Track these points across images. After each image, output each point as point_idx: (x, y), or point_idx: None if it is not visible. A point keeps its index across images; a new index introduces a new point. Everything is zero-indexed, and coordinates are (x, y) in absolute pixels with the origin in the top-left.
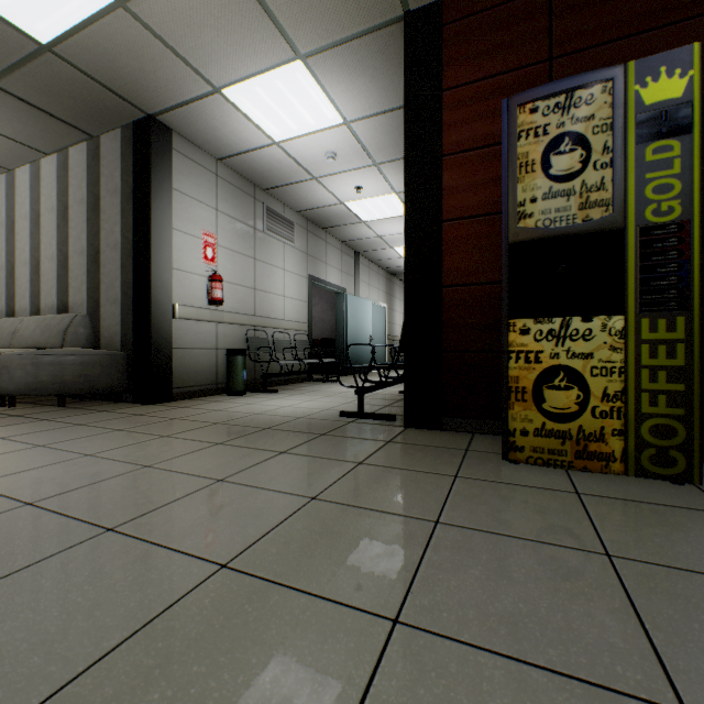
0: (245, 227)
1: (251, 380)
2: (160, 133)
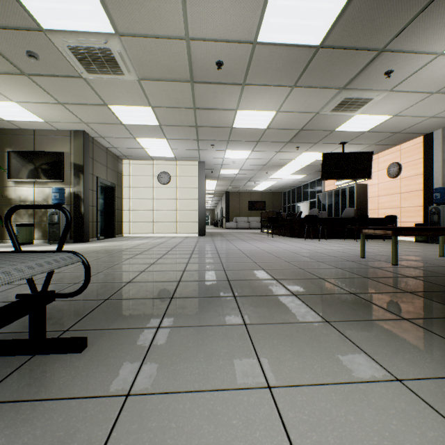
0: None
1: None
2: None
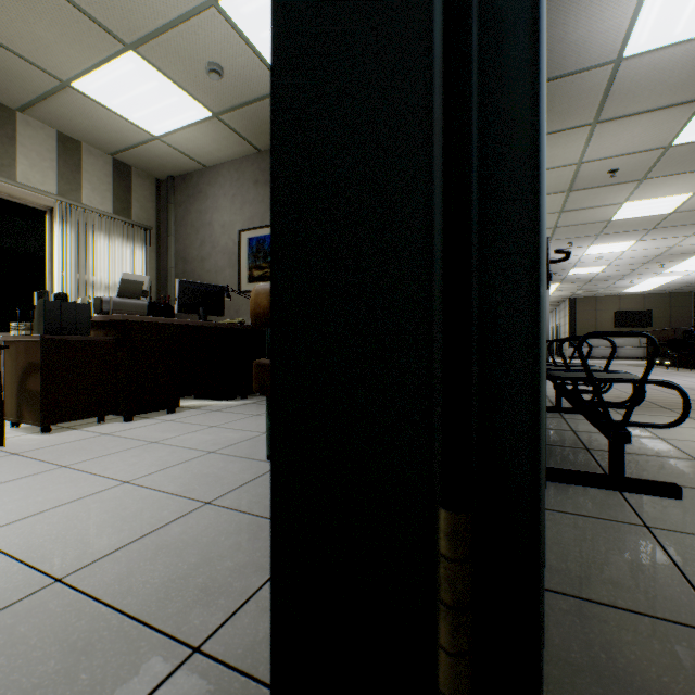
0: None
1: None
2: None
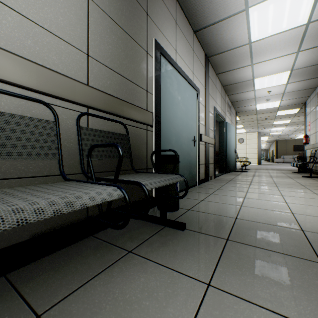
0: (314, 110)
1: (315, 170)
2: (304, 106)
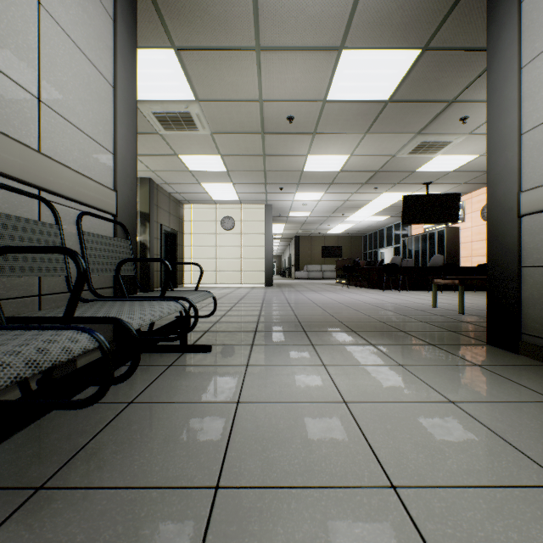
0: None
1: None
2: None
